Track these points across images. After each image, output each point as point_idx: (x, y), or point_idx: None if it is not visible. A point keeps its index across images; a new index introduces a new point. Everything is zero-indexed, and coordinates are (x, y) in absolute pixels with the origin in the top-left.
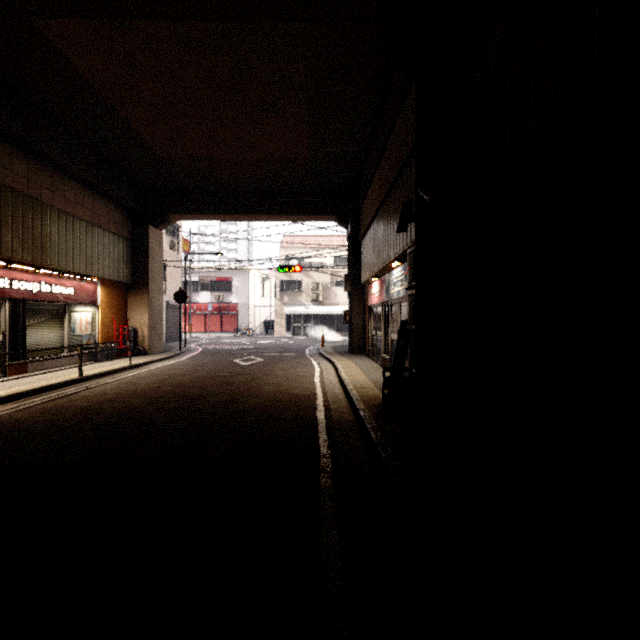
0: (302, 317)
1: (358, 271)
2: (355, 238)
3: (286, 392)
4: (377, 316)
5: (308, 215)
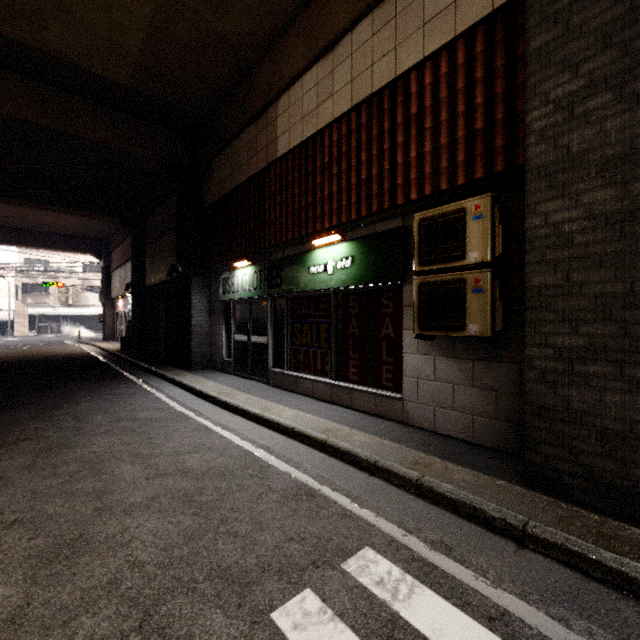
0: (50, 317)
1: (110, 290)
2: (107, 270)
3: (72, 352)
4: (122, 318)
5: (70, 251)
